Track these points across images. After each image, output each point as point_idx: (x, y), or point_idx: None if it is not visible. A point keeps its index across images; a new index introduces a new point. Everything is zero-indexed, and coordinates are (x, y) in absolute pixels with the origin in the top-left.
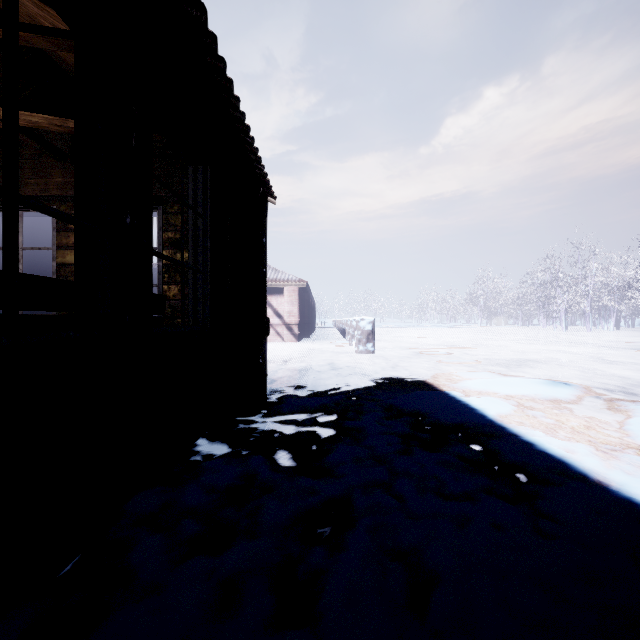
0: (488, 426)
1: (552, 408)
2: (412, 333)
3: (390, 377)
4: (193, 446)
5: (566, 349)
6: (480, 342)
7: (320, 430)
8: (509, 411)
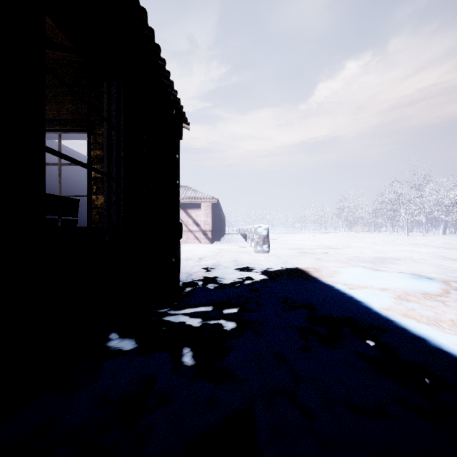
0: (376, 319)
1: (425, 300)
2: (295, 237)
3: (283, 272)
4: (103, 341)
5: (413, 249)
6: (347, 244)
7: (224, 323)
8: (389, 303)
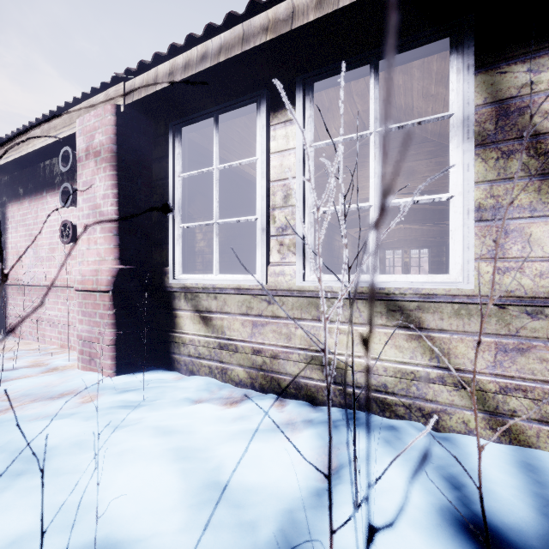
0: None
1: None
2: None
3: None
4: None
5: None
6: None
7: None
8: None
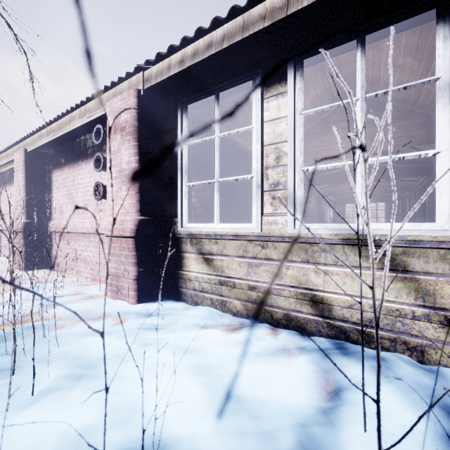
0: None
1: None
2: None
3: None
4: None
5: None
6: None
7: None
8: None
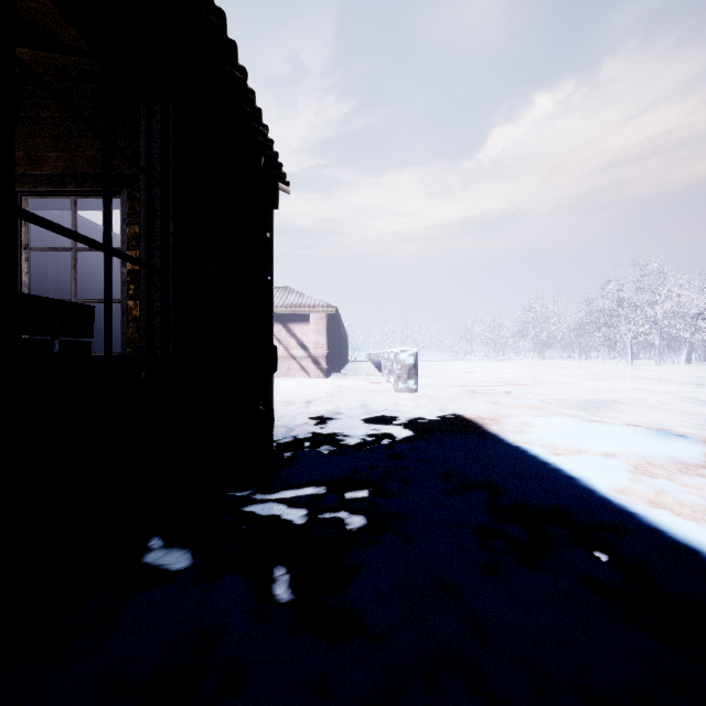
0: (605, 511)
1: (681, 475)
2: (457, 367)
3: (441, 425)
4: (136, 554)
5: (644, 386)
6: (539, 378)
7: (346, 517)
8: (623, 481)
